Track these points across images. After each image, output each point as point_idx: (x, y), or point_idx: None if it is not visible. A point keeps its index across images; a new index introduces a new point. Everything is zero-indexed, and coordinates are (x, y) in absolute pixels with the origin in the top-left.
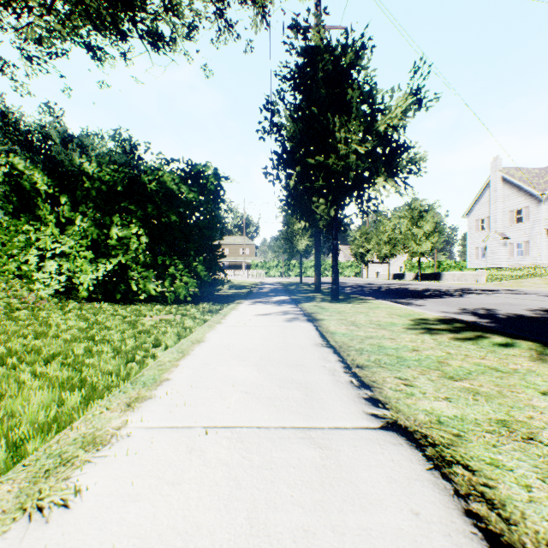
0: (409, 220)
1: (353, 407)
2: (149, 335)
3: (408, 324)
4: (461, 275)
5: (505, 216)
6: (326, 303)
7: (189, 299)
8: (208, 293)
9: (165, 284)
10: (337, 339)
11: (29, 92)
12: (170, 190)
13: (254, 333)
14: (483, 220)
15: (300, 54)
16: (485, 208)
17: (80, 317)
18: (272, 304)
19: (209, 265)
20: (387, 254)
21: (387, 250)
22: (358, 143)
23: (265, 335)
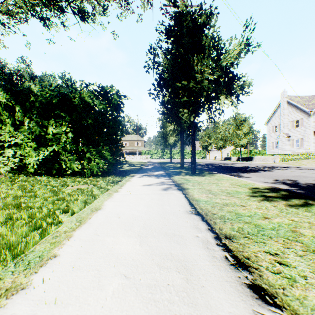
0: (234, 126)
1: (240, 303)
2: (63, 202)
3: (248, 192)
4: (264, 158)
5: (289, 124)
6: (188, 176)
7: (100, 173)
8: (112, 169)
9: (84, 164)
10: (202, 206)
11: (4, 46)
12: (87, 103)
13: (140, 201)
14: (276, 126)
15: (172, 16)
16: (277, 119)
17: (20, 187)
18: (154, 177)
19: (113, 152)
20: (221, 146)
21: (221, 143)
22: (209, 73)
23: (148, 202)
